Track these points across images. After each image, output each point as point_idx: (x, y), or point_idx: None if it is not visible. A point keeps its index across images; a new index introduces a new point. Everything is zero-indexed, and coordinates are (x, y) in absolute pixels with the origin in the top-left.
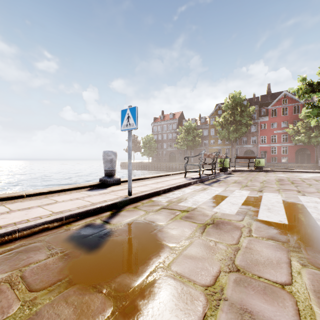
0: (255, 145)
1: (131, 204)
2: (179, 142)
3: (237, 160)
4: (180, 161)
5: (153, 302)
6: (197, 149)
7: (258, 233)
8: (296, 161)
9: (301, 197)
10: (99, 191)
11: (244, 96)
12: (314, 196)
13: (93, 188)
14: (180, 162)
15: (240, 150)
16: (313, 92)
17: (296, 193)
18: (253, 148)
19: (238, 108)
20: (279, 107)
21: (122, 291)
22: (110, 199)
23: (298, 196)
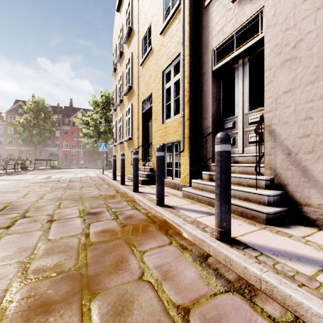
0: (59, 148)
1: None
2: None
3: (42, 161)
4: None
5: (10, 183)
6: None
7: (33, 179)
8: (89, 162)
9: (57, 174)
10: None
11: (48, 105)
12: (62, 174)
13: None
14: None
15: (45, 152)
16: (85, 124)
17: (57, 174)
18: (58, 151)
19: (42, 113)
20: None
21: (2, 184)
22: None
23: (56, 174)
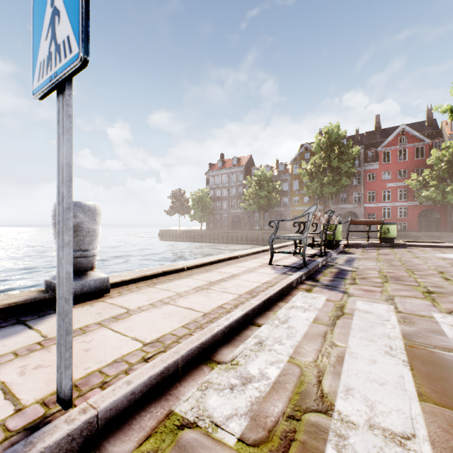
0: (359, 204)
1: None
2: (247, 200)
3: None
4: (248, 228)
5: None
6: (273, 211)
7: None
8: (420, 228)
9: None
10: None
11: (345, 131)
12: None
13: None
14: (248, 229)
15: (337, 212)
16: None
17: None
18: (356, 209)
19: (335, 149)
20: (395, 149)
21: None
22: None
23: None
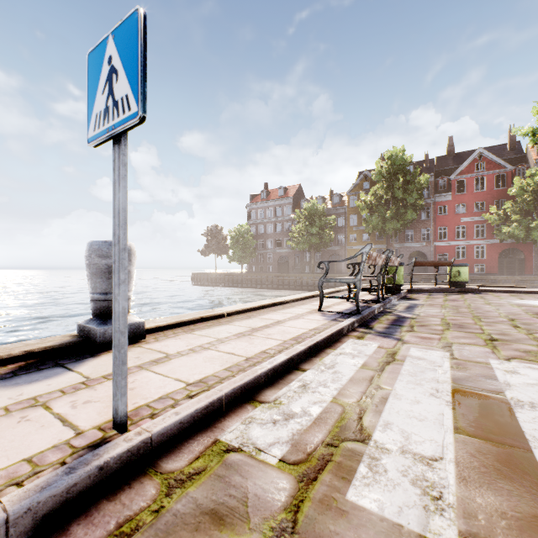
0: (428, 243)
1: (104, 498)
2: (296, 237)
3: None
4: (297, 271)
5: None
6: (326, 251)
7: None
8: (500, 271)
9: None
10: (28, 387)
11: (411, 156)
12: None
13: (30, 365)
14: (297, 272)
15: (402, 251)
16: None
17: None
18: (425, 248)
19: (399, 177)
20: (471, 177)
21: None
22: None
23: None
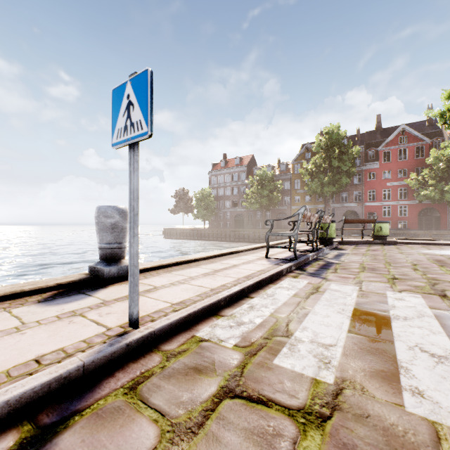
0: (359, 203)
1: (130, 362)
2: (249, 199)
3: None
4: (251, 226)
5: None
6: (275, 210)
7: None
8: (420, 226)
9: None
10: (66, 305)
11: (345, 132)
12: None
13: (62, 293)
14: (251, 228)
15: (338, 210)
16: None
17: None
18: (357, 207)
19: (335, 149)
20: (395, 148)
21: None
22: (65, 347)
23: None
